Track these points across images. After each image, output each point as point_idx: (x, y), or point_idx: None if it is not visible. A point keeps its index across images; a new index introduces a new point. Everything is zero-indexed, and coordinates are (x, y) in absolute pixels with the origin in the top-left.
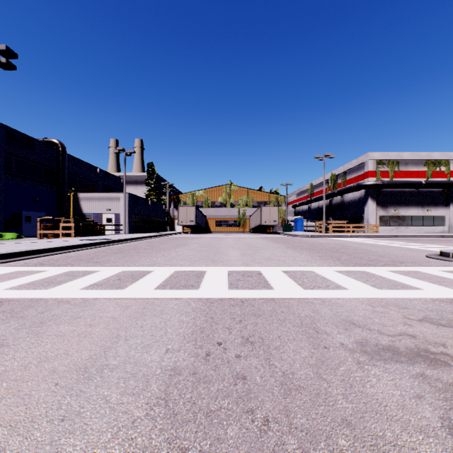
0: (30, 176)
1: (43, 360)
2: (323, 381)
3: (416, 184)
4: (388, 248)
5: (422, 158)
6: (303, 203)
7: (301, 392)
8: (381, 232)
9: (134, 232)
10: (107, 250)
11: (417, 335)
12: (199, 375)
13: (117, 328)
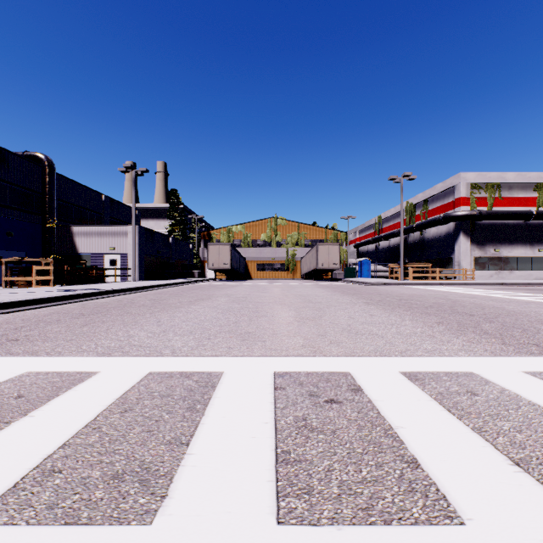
0: (2, 202)
1: None
2: None
3: (524, 214)
4: (526, 304)
5: (531, 180)
6: (368, 242)
7: None
8: (477, 279)
9: (149, 279)
10: (76, 308)
11: None
12: None
13: None
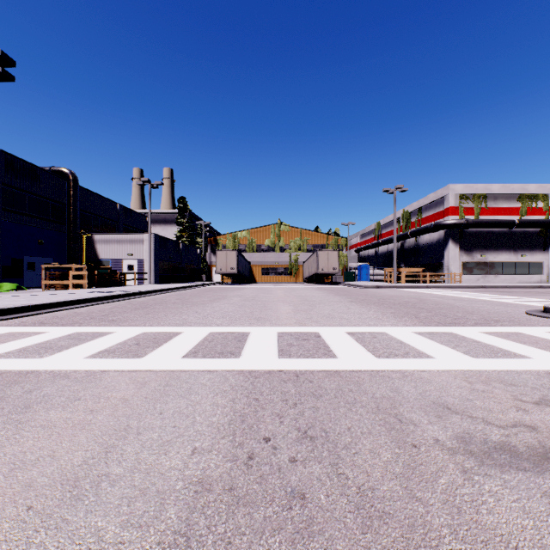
0: (34, 213)
1: (17, 467)
2: (418, 502)
3: (508, 223)
4: (476, 302)
5: (514, 191)
6: (368, 247)
7: (388, 522)
8: (465, 282)
9: (162, 282)
10: (126, 304)
11: (538, 427)
12: (237, 492)
13: (128, 416)
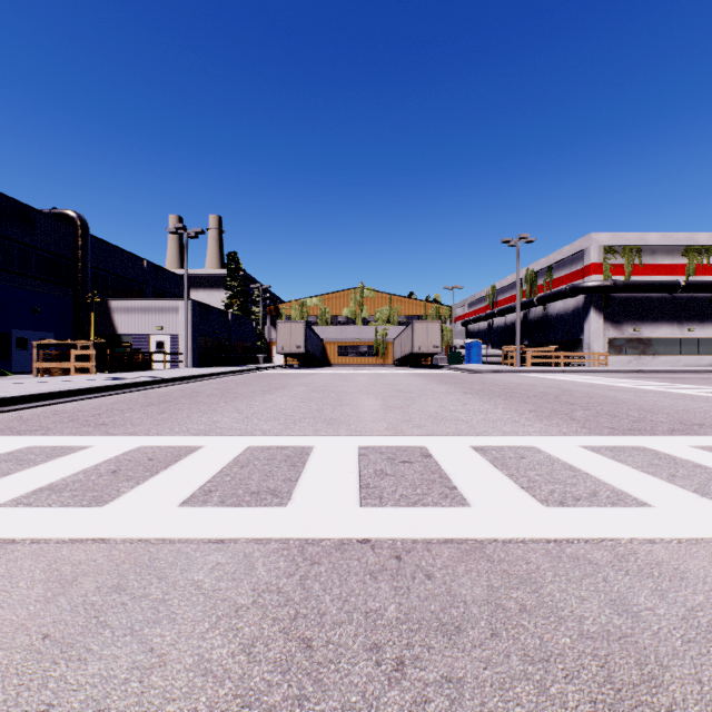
0: (27, 271)
1: None
2: None
3: (670, 285)
4: (644, 393)
5: (679, 242)
6: (480, 318)
7: None
8: (612, 365)
9: (204, 365)
10: (139, 397)
11: None
12: None
13: None
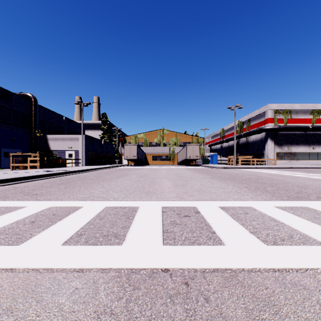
0: (8, 121)
1: None
2: None
3: (305, 128)
4: (297, 178)
5: (308, 108)
6: (217, 143)
7: None
8: (278, 164)
9: (90, 164)
10: (57, 180)
11: None
12: None
13: None
